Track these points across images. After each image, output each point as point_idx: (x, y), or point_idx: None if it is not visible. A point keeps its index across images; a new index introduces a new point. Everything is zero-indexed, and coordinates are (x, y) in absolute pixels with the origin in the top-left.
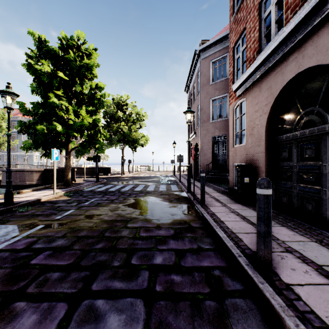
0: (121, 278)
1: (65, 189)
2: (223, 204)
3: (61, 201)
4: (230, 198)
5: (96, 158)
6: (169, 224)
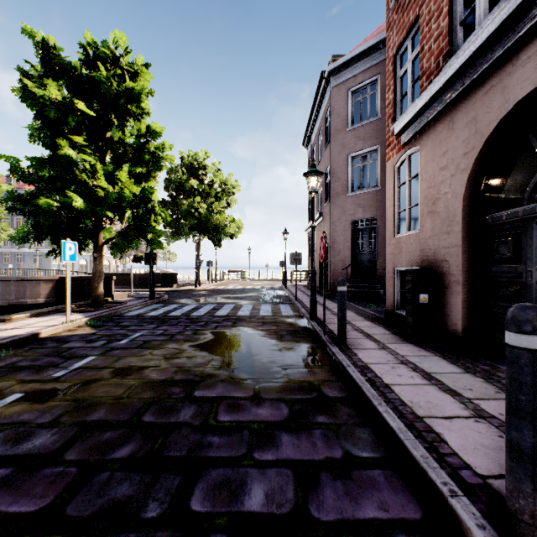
0: None
1: (91, 313)
2: (380, 345)
3: (77, 337)
4: (390, 331)
5: (150, 257)
6: (278, 390)
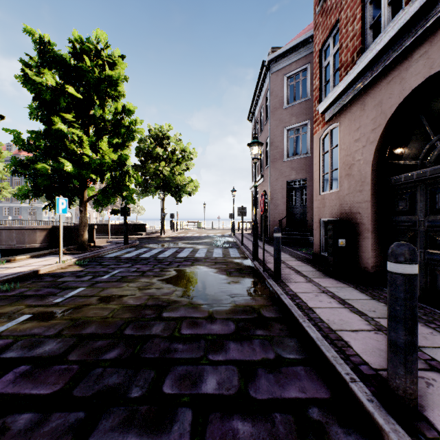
0: (141, 427)
1: (78, 255)
2: (307, 279)
3: (68, 273)
4: (316, 268)
5: (125, 210)
6: (227, 312)
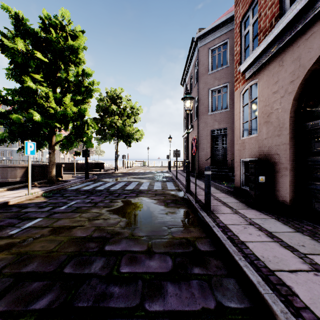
0: None
1: (46, 188)
2: (234, 211)
3: (33, 204)
4: (238, 200)
5: (85, 152)
6: (165, 245)
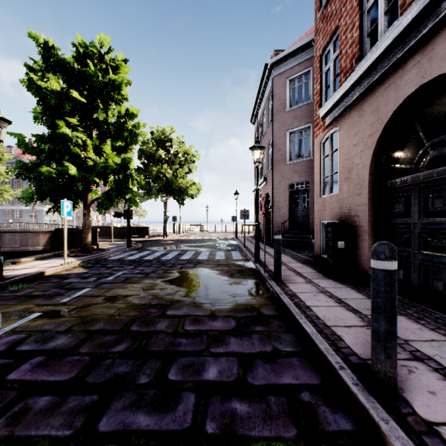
0: (149, 407)
1: (82, 257)
2: (307, 280)
3: (74, 275)
4: (316, 270)
5: (128, 213)
6: (229, 311)
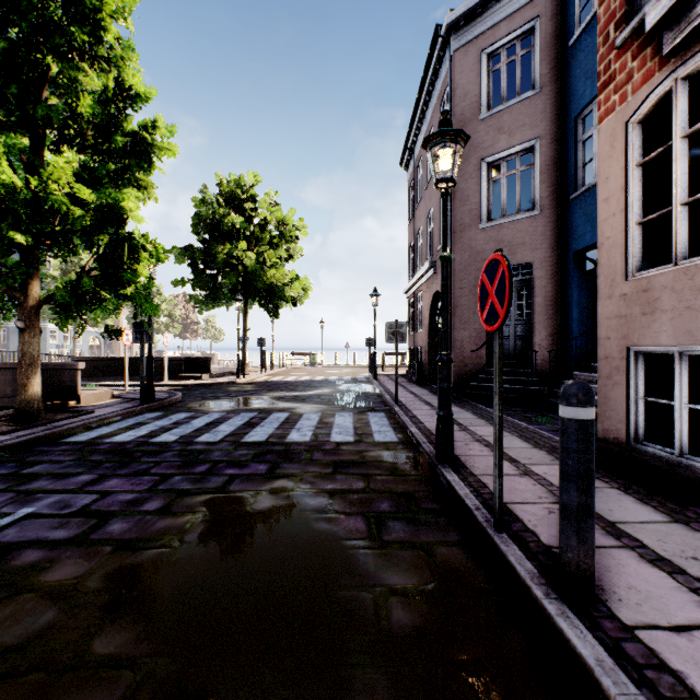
0: None
1: None
2: None
3: None
4: (655, 507)
5: (142, 330)
6: None
